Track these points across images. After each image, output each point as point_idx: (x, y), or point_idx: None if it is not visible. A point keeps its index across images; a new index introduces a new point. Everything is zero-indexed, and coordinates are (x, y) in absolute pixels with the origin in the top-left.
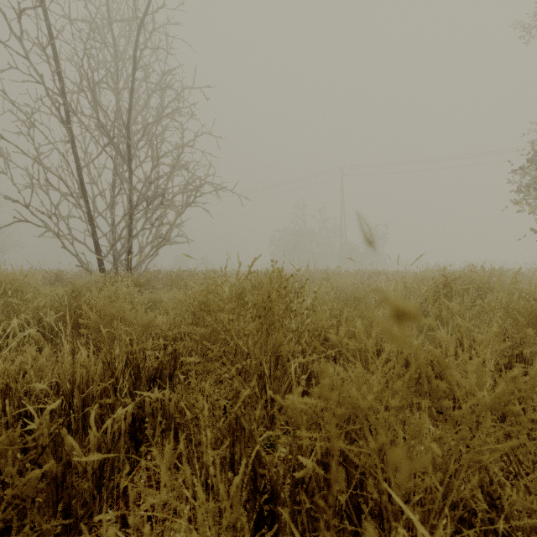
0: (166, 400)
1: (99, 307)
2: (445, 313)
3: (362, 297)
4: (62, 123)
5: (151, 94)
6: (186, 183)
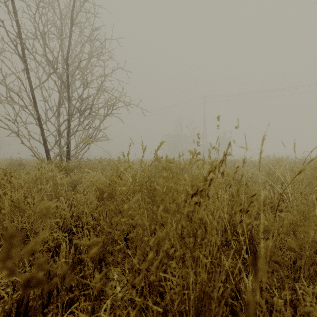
0: None
1: None
2: None
3: (239, 179)
4: (19, 56)
5: (84, 43)
6: (107, 101)
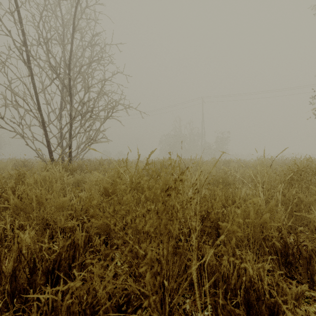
0: (59, 300)
1: (19, 193)
2: (299, 194)
3: (226, 179)
4: (24, 63)
5: (85, 48)
6: (107, 104)
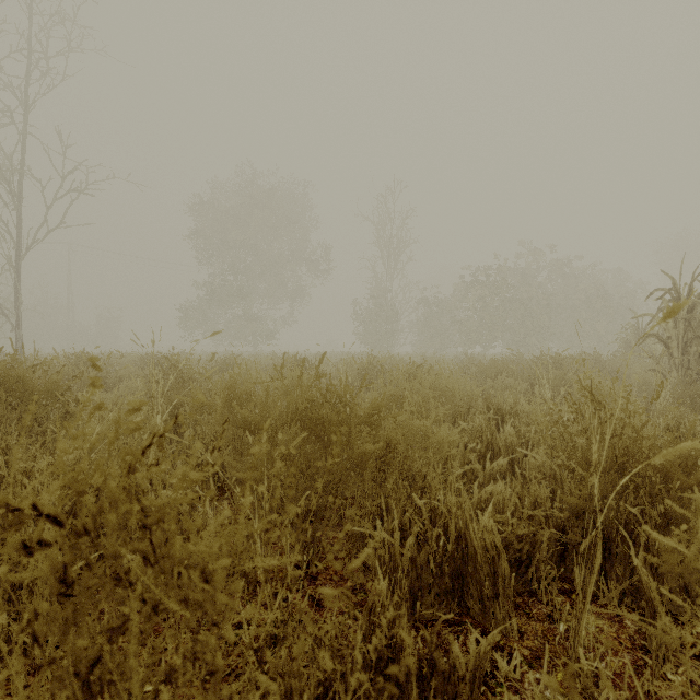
0: None
1: None
2: None
3: None
4: None
5: None
6: None
